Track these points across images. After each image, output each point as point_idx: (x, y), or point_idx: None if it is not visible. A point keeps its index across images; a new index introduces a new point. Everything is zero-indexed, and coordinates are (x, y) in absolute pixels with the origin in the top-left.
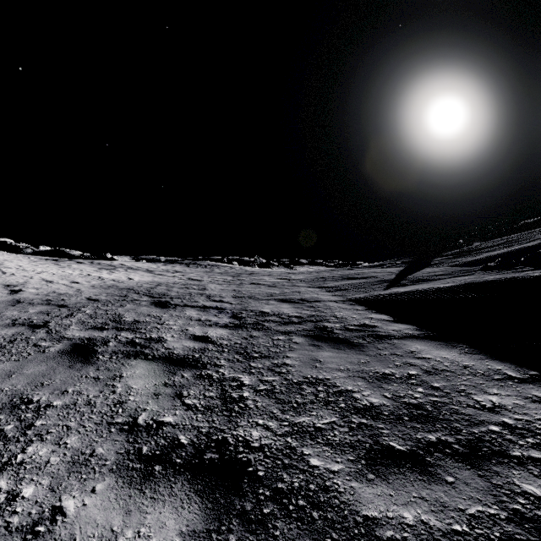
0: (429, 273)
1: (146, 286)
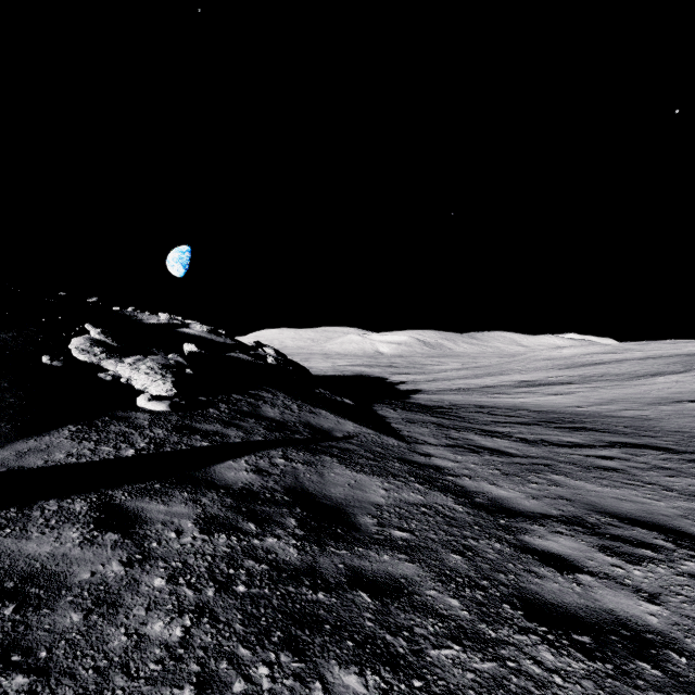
0: (215, 430)
1: None
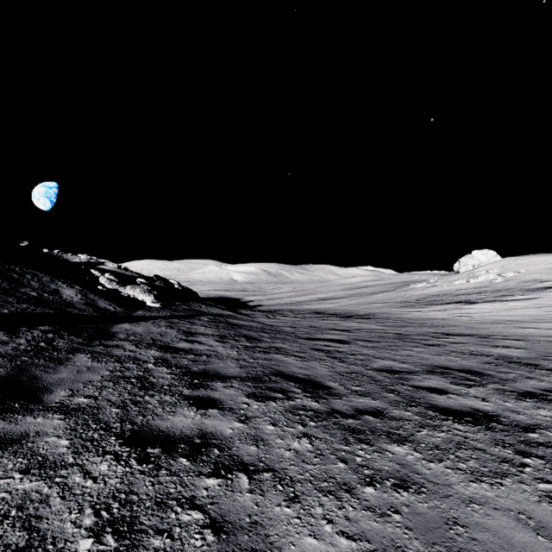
0: (185, 311)
1: (415, 321)
